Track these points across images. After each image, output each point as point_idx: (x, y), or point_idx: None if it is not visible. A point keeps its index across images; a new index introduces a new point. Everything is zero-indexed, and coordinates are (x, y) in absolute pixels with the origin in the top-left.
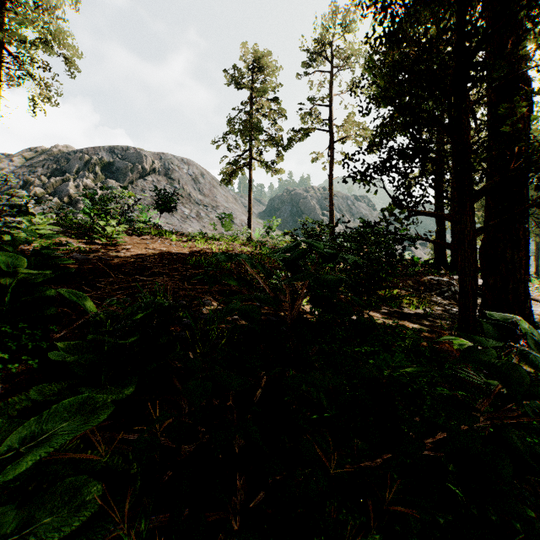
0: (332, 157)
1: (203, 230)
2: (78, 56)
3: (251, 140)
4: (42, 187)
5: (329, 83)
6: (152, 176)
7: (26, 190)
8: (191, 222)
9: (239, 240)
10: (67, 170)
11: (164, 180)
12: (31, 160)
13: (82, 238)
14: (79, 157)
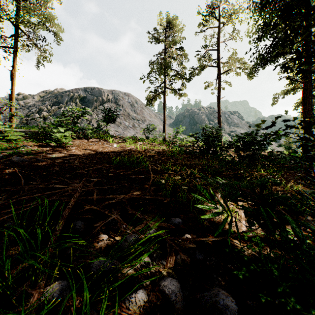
0: (220, 84)
1: (136, 135)
2: (61, 31)
3: (165, 76)
4: (48, 112)
5: (217, 34)
6: (107, 104)
7: (39, 114)
8: (129, 130)
9: (157, 140)
10: (61, 102)
11: (114, 106)
12: (43, 97)
13: (41, 142)
14: (68, 94)
